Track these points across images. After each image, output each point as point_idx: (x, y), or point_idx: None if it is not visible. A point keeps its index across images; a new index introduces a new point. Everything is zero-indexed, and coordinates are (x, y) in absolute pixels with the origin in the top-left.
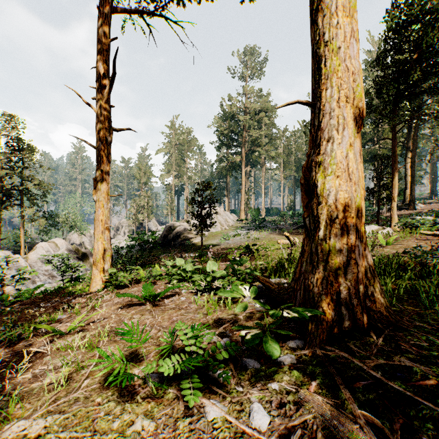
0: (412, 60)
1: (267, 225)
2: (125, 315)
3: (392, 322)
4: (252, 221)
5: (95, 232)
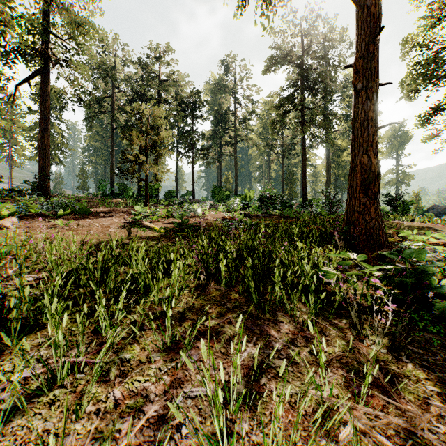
0: None
1: None
2: None
3: None
4: None
5: None
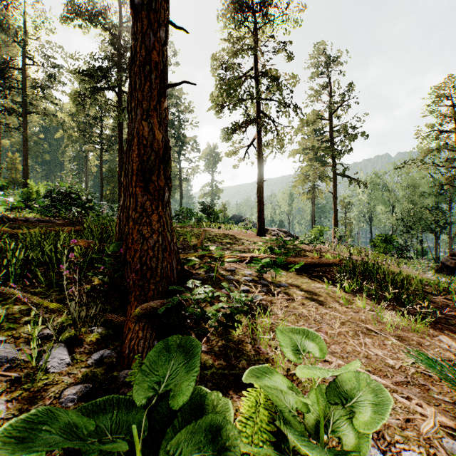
0: None
1: None
2: None
3: None
4: None
5: None
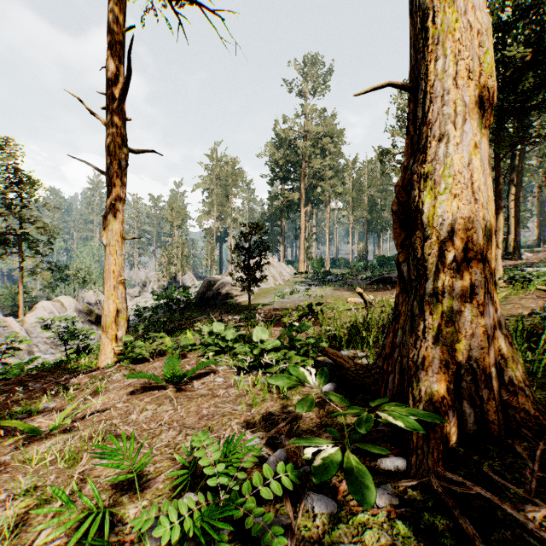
0: (523, 64)
1: (333, 279)
2: (135, 404)
3: (543, 427)
4: (314, 274)
5: (105, 287)
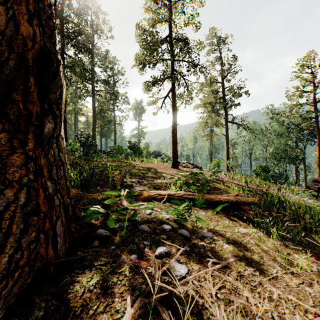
0: None
1: None
2: None
3: None
4: None
5: None
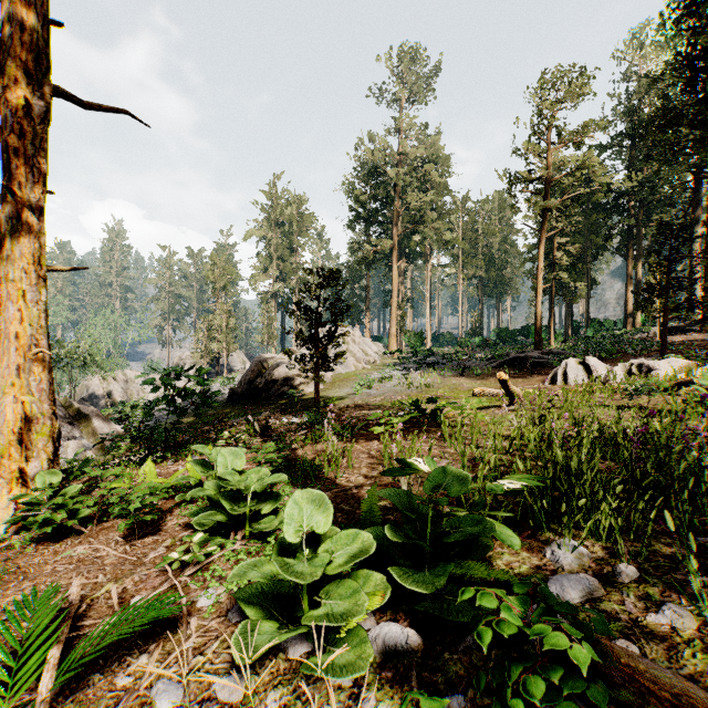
0: None
1: (439, 361)
2: None
3: None
4: (410, 354)
5: None
